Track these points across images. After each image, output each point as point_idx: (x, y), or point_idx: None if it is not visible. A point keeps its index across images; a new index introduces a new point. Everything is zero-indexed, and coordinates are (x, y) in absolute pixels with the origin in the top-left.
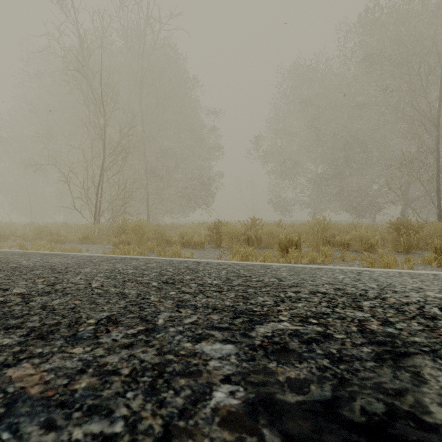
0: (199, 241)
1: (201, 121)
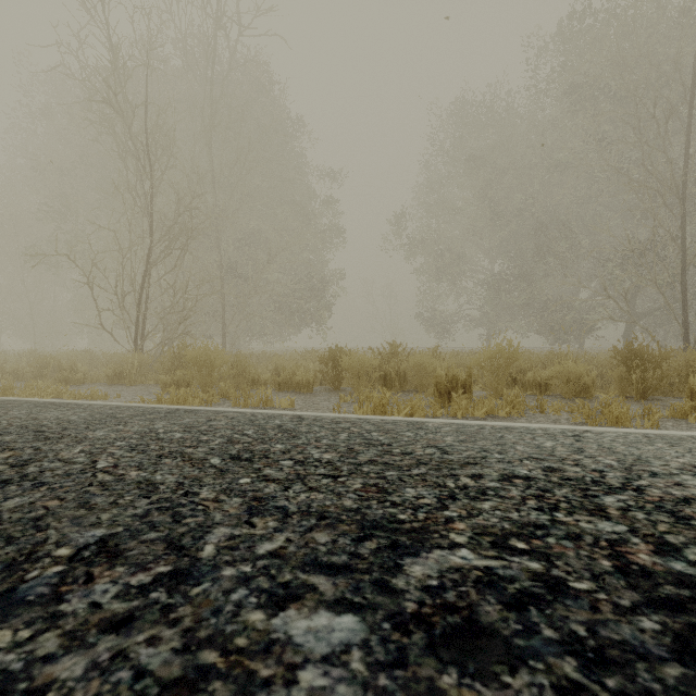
0: (304, 380)
1: (309, 190)
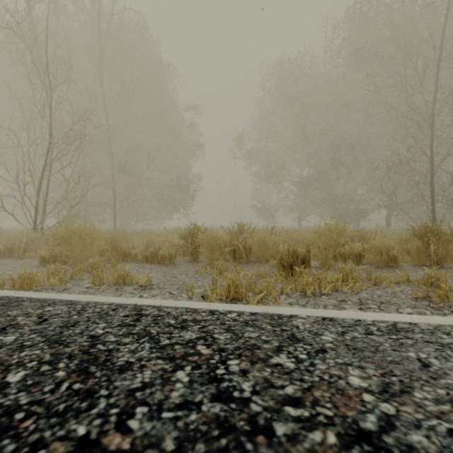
0: (167, 254)
1: (179, 116)
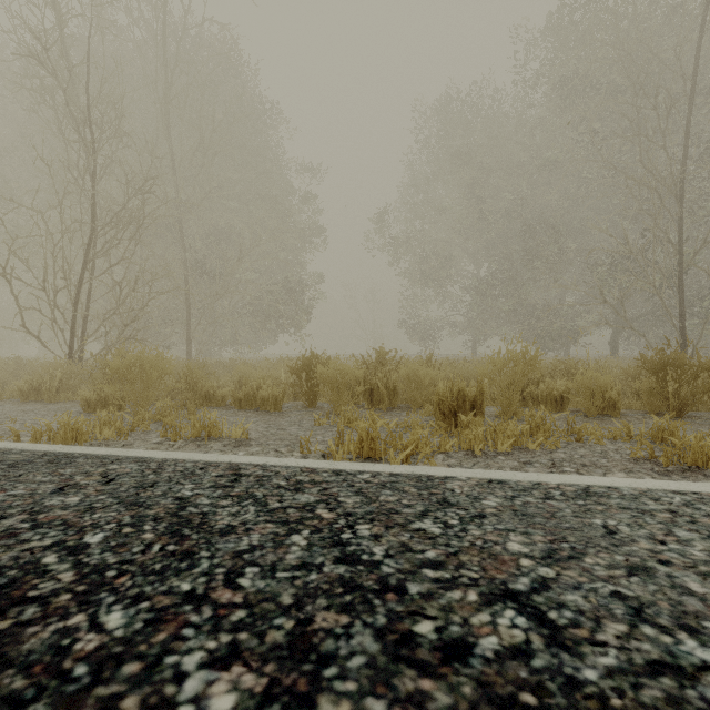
0: (270, 396)
1: (288, 184)
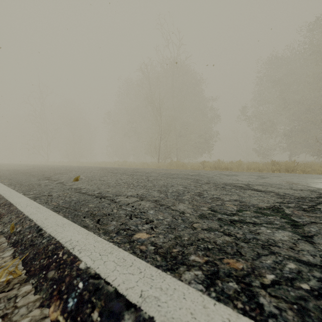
0: (197, 168)
1: (206, 102)
